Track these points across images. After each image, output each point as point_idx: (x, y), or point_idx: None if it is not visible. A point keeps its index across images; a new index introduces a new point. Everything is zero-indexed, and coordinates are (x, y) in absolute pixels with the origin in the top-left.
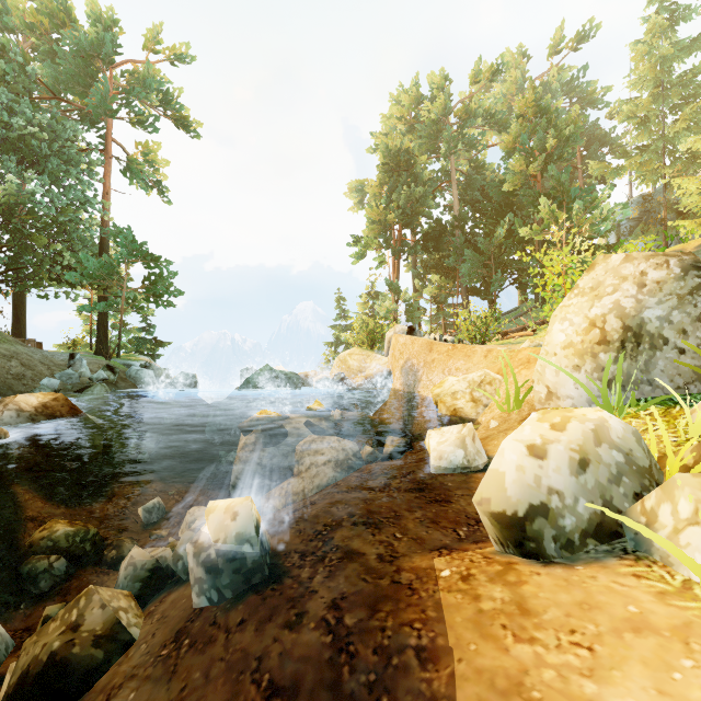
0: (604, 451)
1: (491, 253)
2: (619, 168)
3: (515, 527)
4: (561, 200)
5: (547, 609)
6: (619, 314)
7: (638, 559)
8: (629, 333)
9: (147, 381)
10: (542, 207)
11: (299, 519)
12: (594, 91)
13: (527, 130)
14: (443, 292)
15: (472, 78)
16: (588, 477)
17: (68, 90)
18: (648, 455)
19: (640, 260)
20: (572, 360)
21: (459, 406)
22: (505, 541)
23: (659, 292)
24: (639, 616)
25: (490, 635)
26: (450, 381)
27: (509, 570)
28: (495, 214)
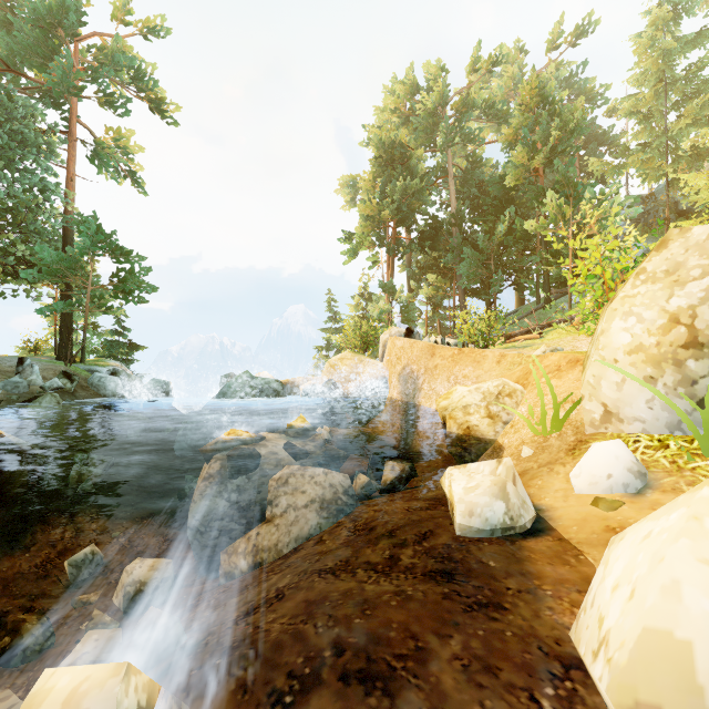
0: None
1: (490, 252)
2: (620, 165)
3: None
4: (567, 195)
5: None
6: None
7: None
8: None
9: (112, 390)
10: (548, 201)
11: (248, 651)
12: (592, 88)
13: (529, 121)
14: (439, 294)
15: (471, 67)
16: None
17: (25, 63)
18: None
19: None
20: (642, 370)
21: (473, 424)
22: None
23: None
24: None
25: None
26: (460, 392)
27: None
28: (495, 210)
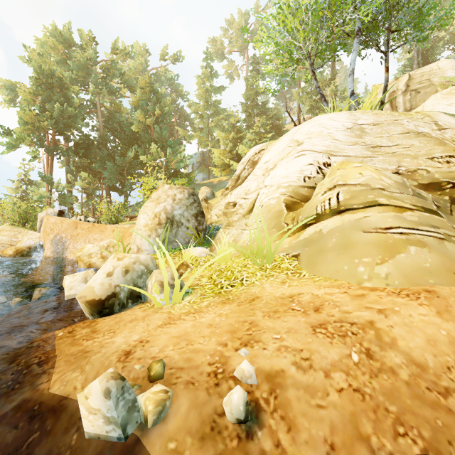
0: (137, 267)
1: (125, 166)
2: (192, 135)
3: (98, 305)
4: (162, 145)
5: (104, 328)
6: (165, 212)
7: (143, 303)
8: (169, 220)
9: None
10: (153, 147)
11: None
12: (182, 90)
13: (146, 99)
14: (91, 187)
15: (112, 49)
16: (129, 278)
17: None
18: (156, 267)
19: (175, 189)
20: (148, 232)
21: (93, 262)
22: (94, 313)
23: (180, 204)
24: (134, 318)
25: (76, 344)
26: (88, 247)
27: (93, 322)
28: (127, 142)
